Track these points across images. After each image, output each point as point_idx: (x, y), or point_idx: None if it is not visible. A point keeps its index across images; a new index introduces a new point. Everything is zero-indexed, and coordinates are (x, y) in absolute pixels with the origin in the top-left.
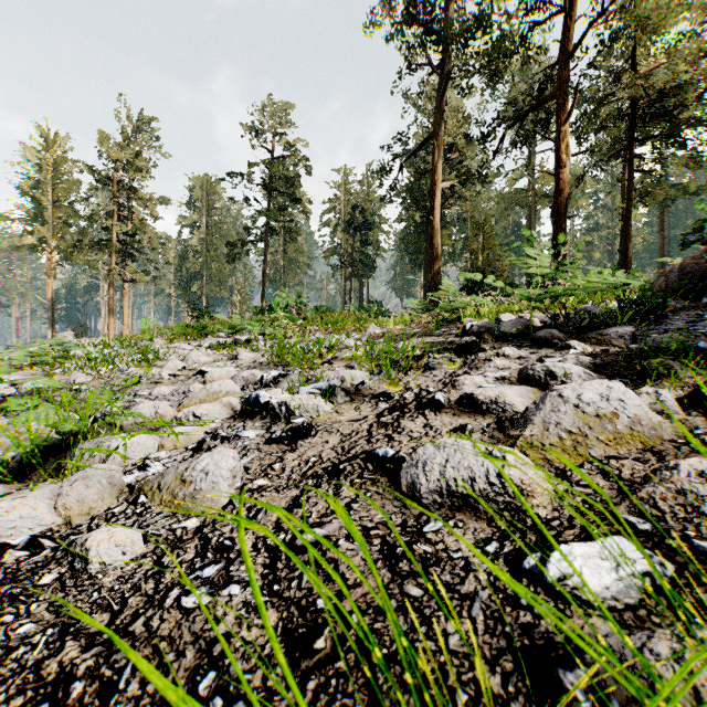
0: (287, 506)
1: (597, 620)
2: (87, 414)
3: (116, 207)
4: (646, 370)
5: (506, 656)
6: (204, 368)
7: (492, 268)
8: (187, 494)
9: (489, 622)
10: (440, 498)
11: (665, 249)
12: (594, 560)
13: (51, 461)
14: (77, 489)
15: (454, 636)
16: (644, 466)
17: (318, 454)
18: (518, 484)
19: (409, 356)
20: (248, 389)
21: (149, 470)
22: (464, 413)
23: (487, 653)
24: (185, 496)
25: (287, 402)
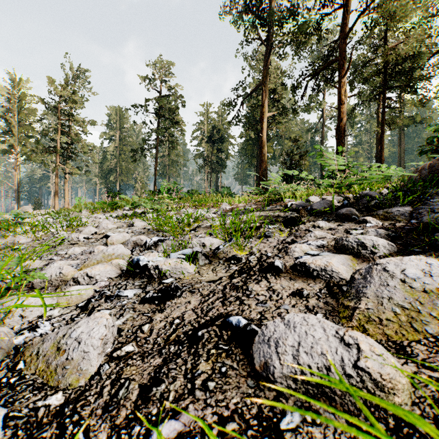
0: (148, 380)
1: None
2: None
3: (59, 125)
4: (434, 242)
5: None
6: (109, 233)
7: (298, 167)
8: (59, 363)
9: None
10: (294, 384)
11: (402, 156)
12: None
13: None
14: None
15: None
16: None
17: (181, 315)
18: (378, 379)
19: (251, 227)
20: (135, 251)
21: (38, 330)
22: (298, 277)
23: None
24: (57, 366)
25: (160, 266)
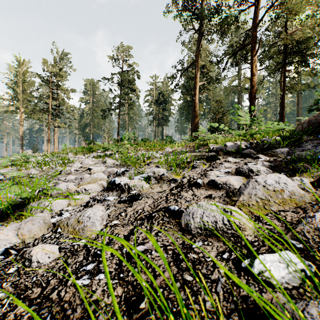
0: (127, 234)
1: (279, 294)
2: (34, 189)
3: (51, 93)
4: (295, 169)
5: (234, 313)
6: (90, 167)
7: (221, 121)
8: (80, 228)
9: (226, 294)
10: (200, 231)
11: (300, 112)
12: (276, 263)
13: (17, 211)
14: (28, 226)
15: (208, 302)
16: (297, 215)
17: (142, 208)
18: (238, 224)
19: (184, 161)
20: (110, 177)
21: (63, 216)
22: (210, 189)
23: (225, 311)
24: (79, 229)
25: (128, 183)
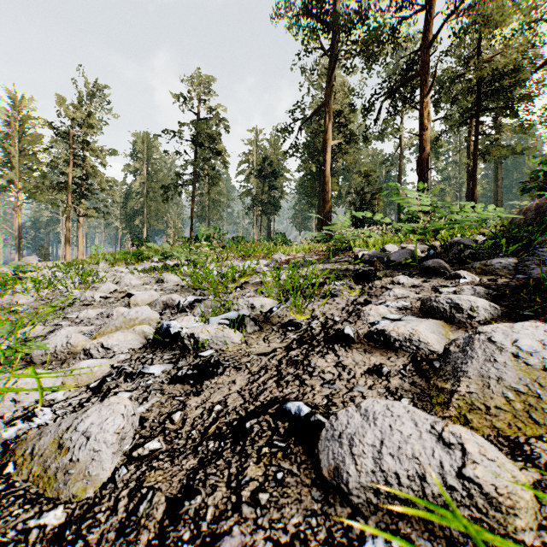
0: (179, 489)
1: None
2: None
3: (72, 156)
4: None
5: None
6: (132, 291)
7: (370, 208)
8: (60, 467)
9: None
10: (375, 498)
11: (499, 194)
12: None
13: None
14: None
15: None
16: None
17: (224, 400)
18: (491, 493)
19: (313, 283)
20: (165, 314)
21: (35, 420)
22: (375, 349)
23: None
24: (57, 470)
25: (196, 334)
